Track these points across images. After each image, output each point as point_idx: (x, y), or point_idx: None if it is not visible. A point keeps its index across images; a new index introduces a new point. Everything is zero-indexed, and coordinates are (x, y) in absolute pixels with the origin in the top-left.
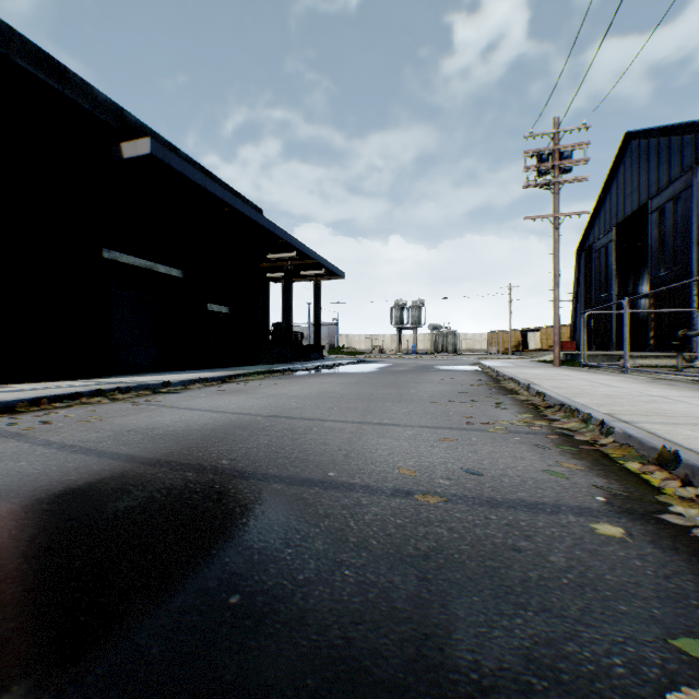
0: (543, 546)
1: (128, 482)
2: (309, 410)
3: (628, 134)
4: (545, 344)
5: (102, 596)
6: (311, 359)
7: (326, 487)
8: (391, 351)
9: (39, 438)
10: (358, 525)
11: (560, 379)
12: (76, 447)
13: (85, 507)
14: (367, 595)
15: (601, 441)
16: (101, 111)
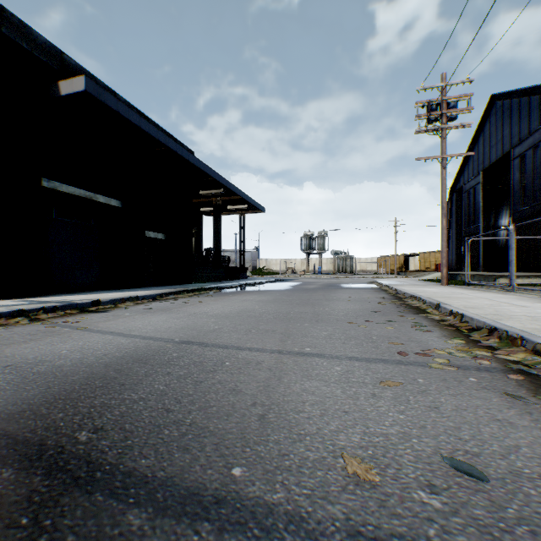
0: None
1: None
2: (226, 333)
3: (493, 96)
4: (423, 266)
5: None
6: (237, 279)
7: (222, 522)
8: (301, 271)
9: None
10: None
11: (461, 297)
12: None
13: None
14: None
15: None
16: (39, 52)
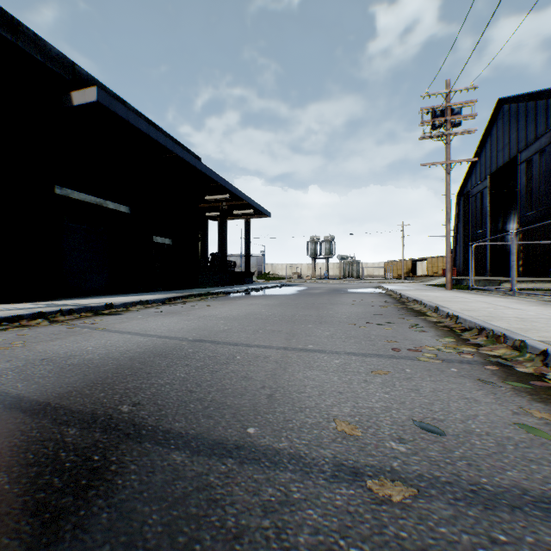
0: None
1: None
2: (235, 333)
3: (500, 100)
4: (430, 271)
5: None
6: (242, 283)
7: (242, 458)
8: (307, 276)
9: None
10: None
11: (461, 301)
12: None
13: None
14: None
15: (550, 375)
16: (53, 64)
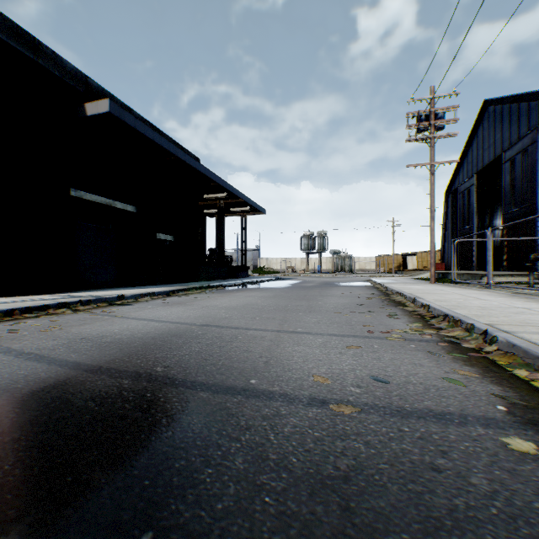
0: (461, 464)
1: (68, 390)
2: (236, 319)
3: (486, 102)
4: (420, 265)
5: (5, 534)
6: (239, 277)
7: (247, 395)
8: (301, 270)
9: (3, 346)
10: (278, 439)
11: (438, 293)
12: (32, 354)
13: (21, 418)
14: (289, 532)
15: (486, 349)
16: (68, 78)
